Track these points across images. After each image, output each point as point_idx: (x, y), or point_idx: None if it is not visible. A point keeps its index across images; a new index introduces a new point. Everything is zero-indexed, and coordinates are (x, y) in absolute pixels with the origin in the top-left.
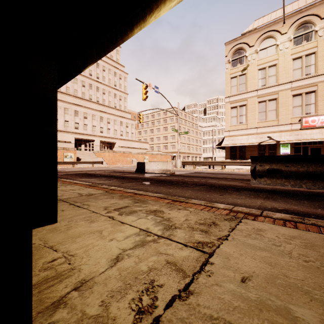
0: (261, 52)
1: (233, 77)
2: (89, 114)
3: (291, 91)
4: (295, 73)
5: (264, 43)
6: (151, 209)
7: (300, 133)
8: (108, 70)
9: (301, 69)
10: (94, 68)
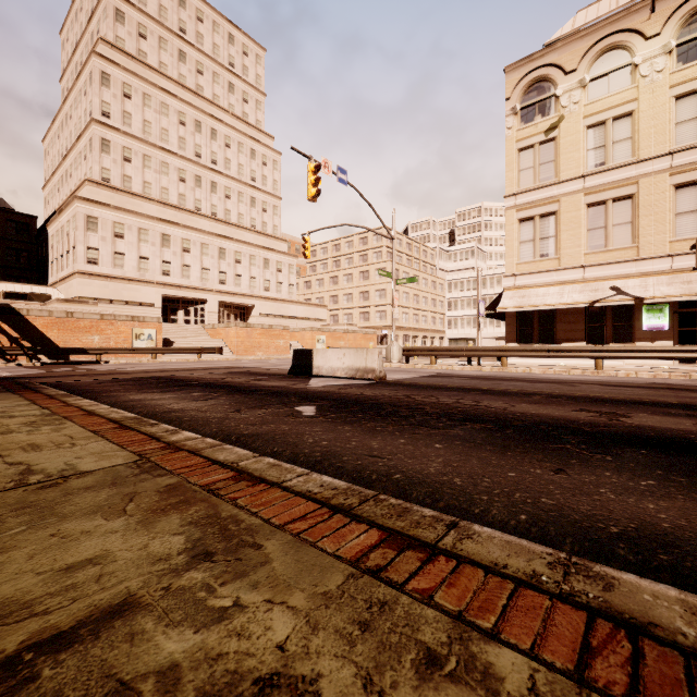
0: (594, 84)
1: (524, 147)
2: (194, 242)
3: (671, 176)
4: (682, 131)
5: (601, 62)
6: (246, 665)
7: (696, 279)
8: (237, 144)
9: (696, 120)
10: (207, 140)
